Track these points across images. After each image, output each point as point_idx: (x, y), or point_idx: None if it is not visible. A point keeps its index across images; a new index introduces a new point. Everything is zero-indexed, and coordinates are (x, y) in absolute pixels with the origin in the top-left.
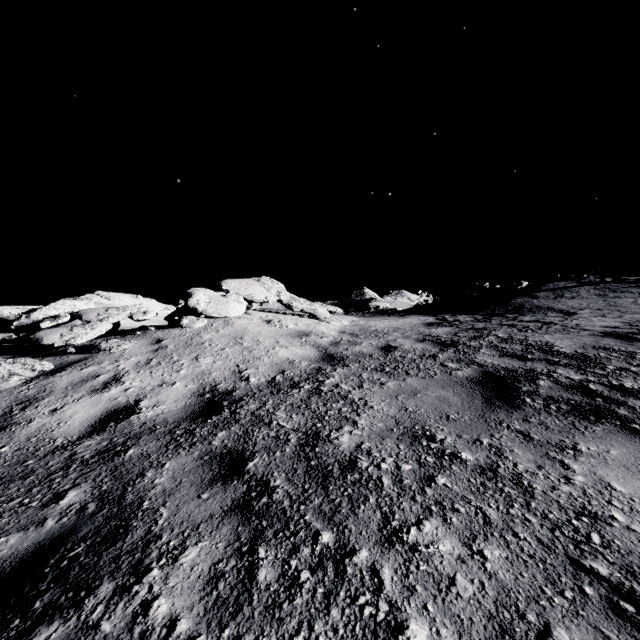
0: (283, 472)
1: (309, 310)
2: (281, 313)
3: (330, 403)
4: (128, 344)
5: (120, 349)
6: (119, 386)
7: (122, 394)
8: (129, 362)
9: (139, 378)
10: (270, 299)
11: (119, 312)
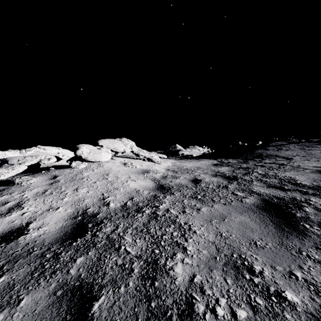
0: (125, 320)
1: (148, 157)
2: (133, 158)
3: (164, 227)
4: (34, 179)
5: (28, 183)
6: (19, 211)
7: (19, 217)
8: (31, 192)
9: (34, 204)
10: (126, 150)
11: (32, 158)
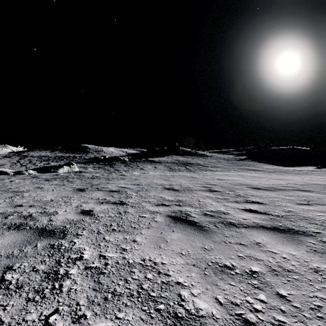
0: None
1: None
2: None
3: None
4: None
5: None
6: None
7: None
8: None
9: None
10: None
11: None
